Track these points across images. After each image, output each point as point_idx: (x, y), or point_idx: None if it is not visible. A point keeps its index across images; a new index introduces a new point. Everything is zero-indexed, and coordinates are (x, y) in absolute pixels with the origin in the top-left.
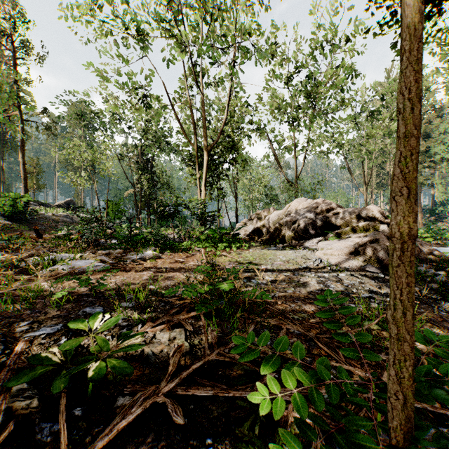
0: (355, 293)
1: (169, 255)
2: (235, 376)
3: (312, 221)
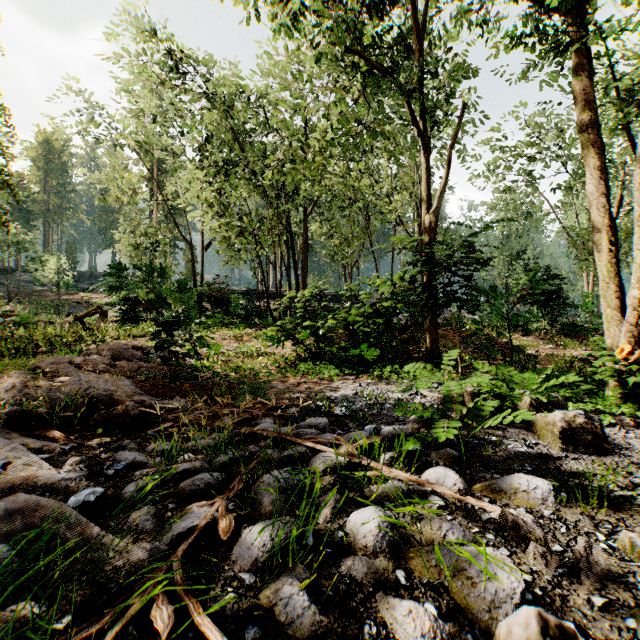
0: None
1: None
2: None
3: None
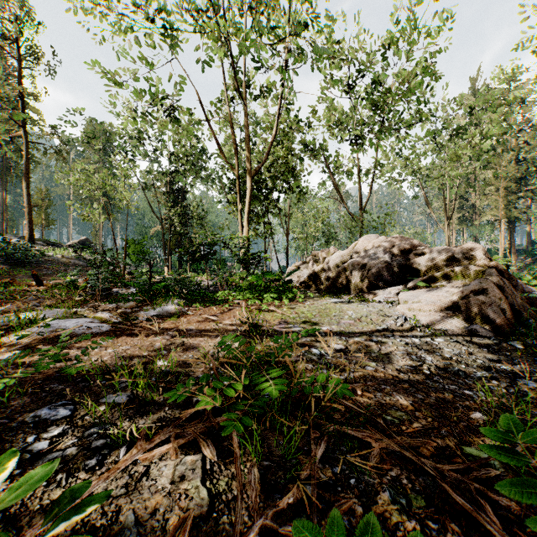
0: (466, 370)
1: (198, 309)
2: None
3: (387, 264)
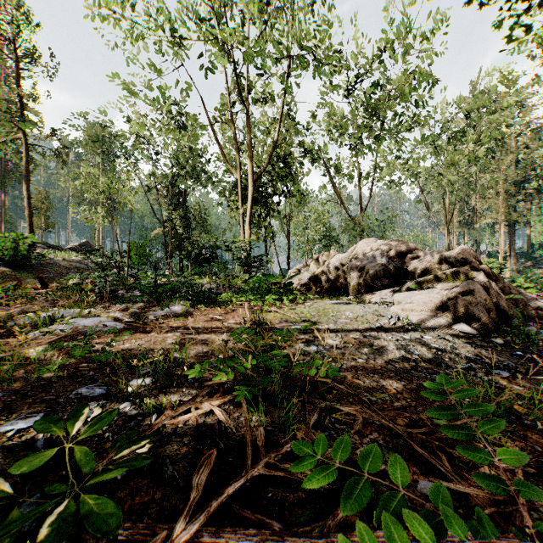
0: (448, 363)
1: (203, 310)
2: (292, 501)
3: (384, 267)
